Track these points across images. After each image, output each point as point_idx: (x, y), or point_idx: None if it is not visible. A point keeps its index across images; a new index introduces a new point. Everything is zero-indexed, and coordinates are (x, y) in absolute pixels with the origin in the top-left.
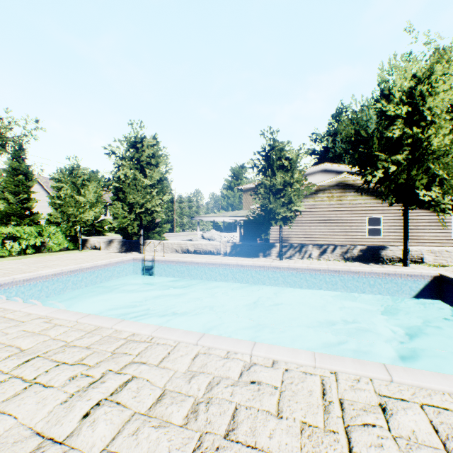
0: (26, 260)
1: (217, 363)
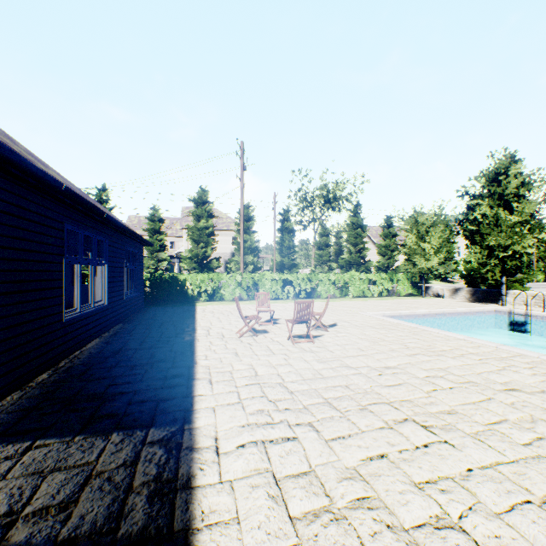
0: (388, 301)
1: None
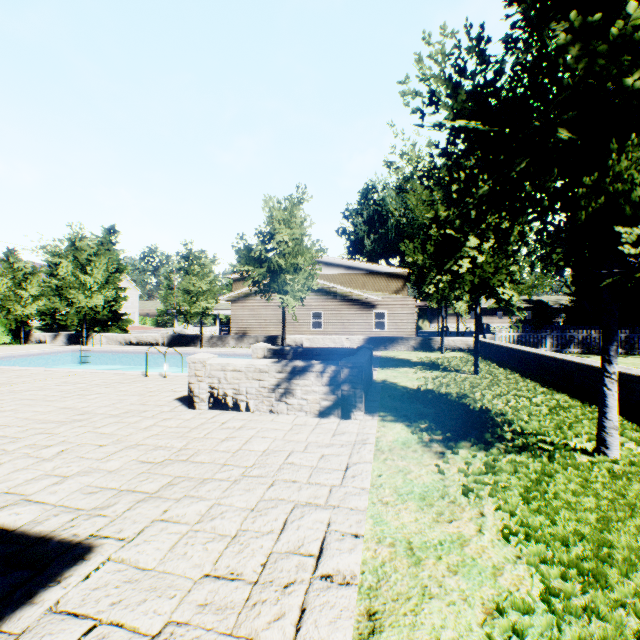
0: None
1: (47, 372)
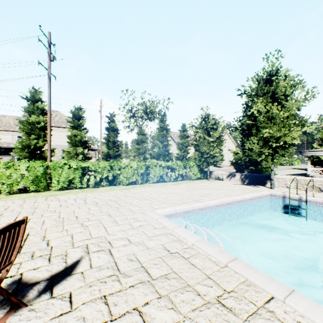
0: (182, 186)
1: None
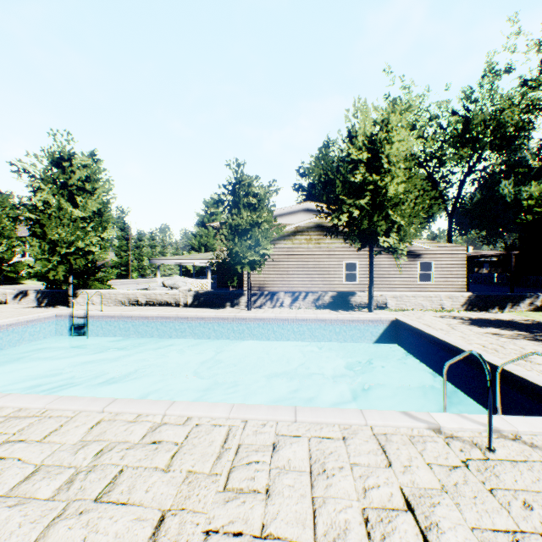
0: None
1: (121, 428)
